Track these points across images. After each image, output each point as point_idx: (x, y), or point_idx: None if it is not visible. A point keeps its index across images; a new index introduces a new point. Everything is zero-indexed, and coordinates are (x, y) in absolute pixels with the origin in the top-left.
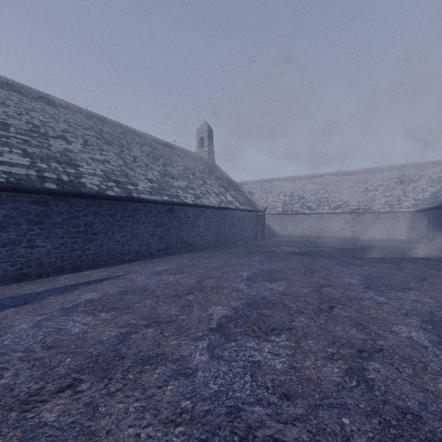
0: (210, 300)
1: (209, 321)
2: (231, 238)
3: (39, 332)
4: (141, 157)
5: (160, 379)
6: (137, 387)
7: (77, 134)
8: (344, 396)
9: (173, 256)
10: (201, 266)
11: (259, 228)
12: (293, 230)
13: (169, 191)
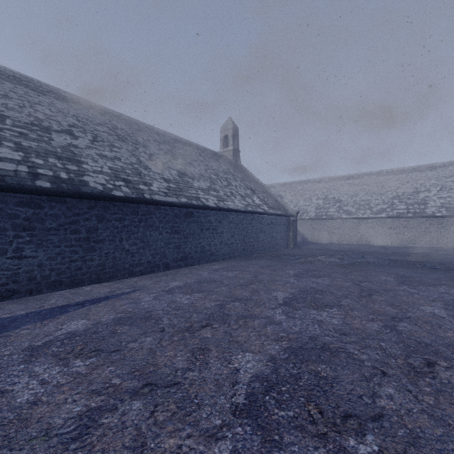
0: (236, 339)
1: (233, 387)
2: (258, 246)
3: None
4: (157, 155)
5: None
6: None
7: (86, 129)
8: None
9: (191, 267)
10: (224, 282)
11: (290, 234)
12: (327, 237)
13: (188, 192)
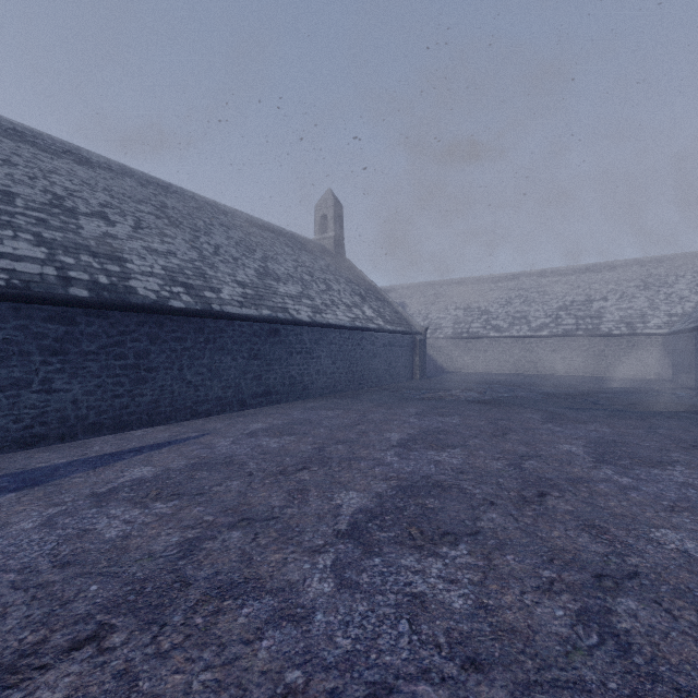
0: (338, 480)
1: (336, 518)
2: (370, 377)
3: (50, 536)
4: (226, 247)
5: (250, 627)
6: (209, 641)
7: (125, 210)
8: (578, 665)
9: (277, 406)
10: (322, 423)
11: (416, 360)
12: (470, 363)
13: (272, 301)
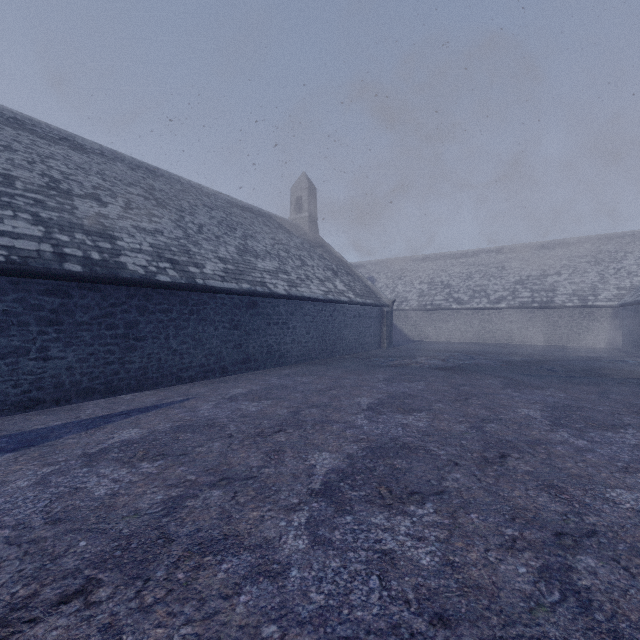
0: (312, 442)
1: (310, 478)
2: (342, 345)
3: (44, 494)
4: (209, 226)
5: (228, 582)
6: (190, 596)
7: (116, 192)
8: (542, 622)
9: (256, 372)
10: (298, 388)
11: (383, 330)
12: (433, 333)
13: (251, 276)
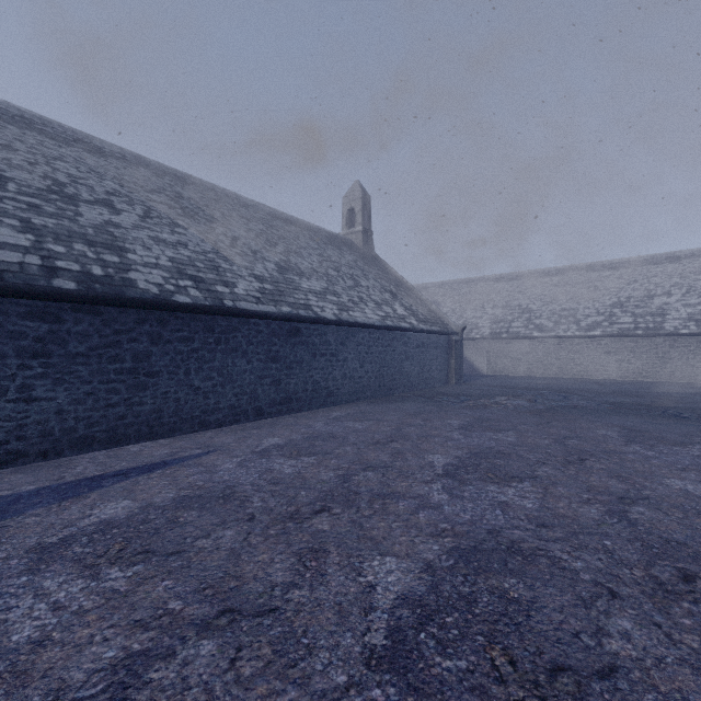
0: (369, 534)
1: (366, 617)
2: (402, 381)
3: None
4: (245, 240)
5: None
6: None
7: (134, 199)
8: None
9: (298, 415)
10: (349, 439)
11: (452, 363)
12: (510, 366)
13: (293, 297)
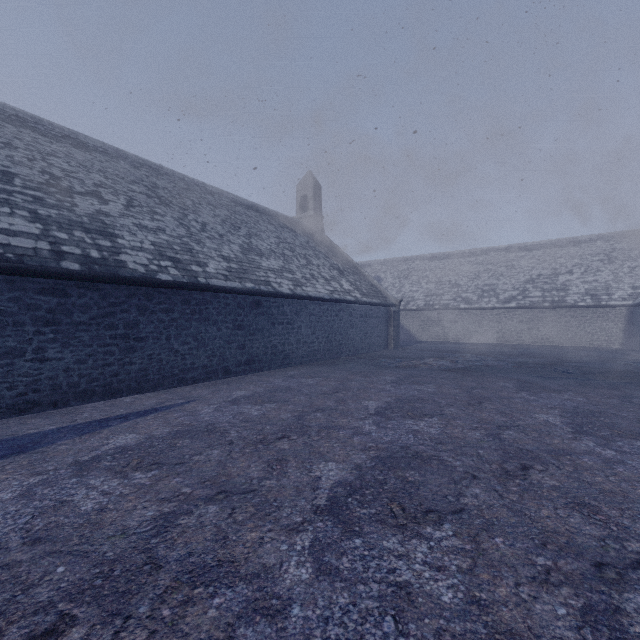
0: (317, 450)
1: (315, 492)
2: (348, 346)
3: (27, 508)
4: (213, 225)
5: (220, 622)
6: (175, 639)
7: (118, 189)
8: None
9: (260, 373)
10: (302, 391)
11: (390, 330)
12: (441, 333)
13: (255, 275)
